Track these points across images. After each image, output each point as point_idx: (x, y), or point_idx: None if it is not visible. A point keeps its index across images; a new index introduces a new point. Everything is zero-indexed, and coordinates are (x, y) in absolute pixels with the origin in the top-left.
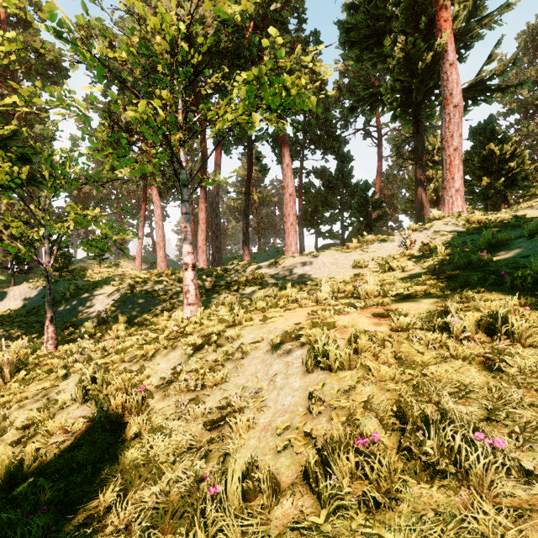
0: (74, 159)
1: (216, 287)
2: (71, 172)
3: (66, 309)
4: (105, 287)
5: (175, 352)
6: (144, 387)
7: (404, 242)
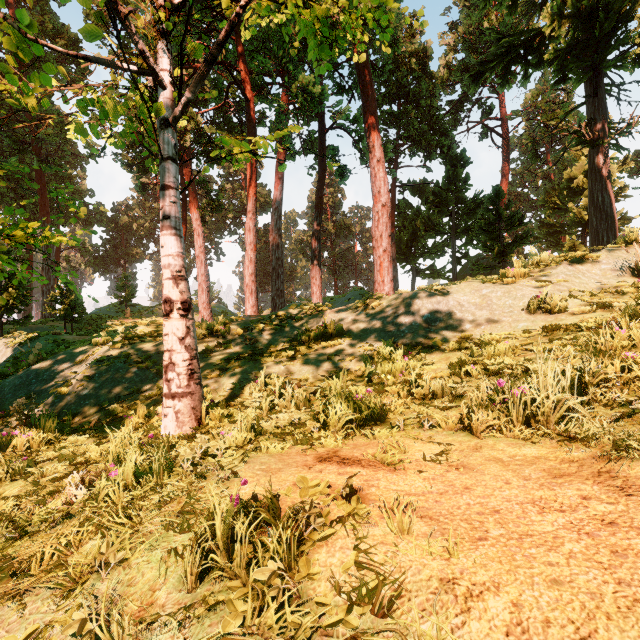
0: None
1: (258, 350)
2: None
3: (12, 385)
4: (84, 346)
5: None
6: None
7: (624, 263)
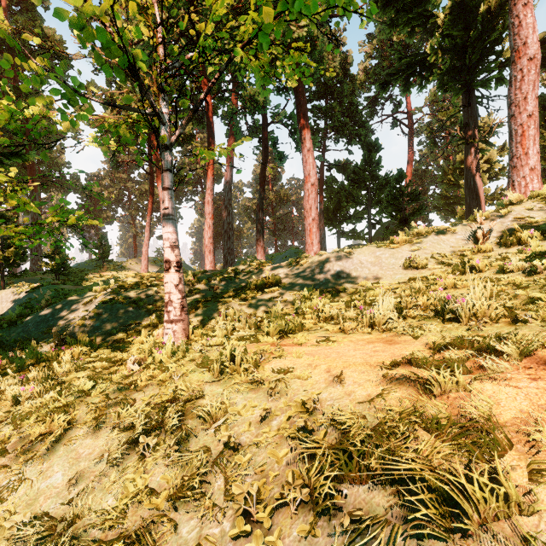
0: None
1: (219, 295)
2: None
3: (34, 321)
4: (86, 293)
5: (96, 438)
6: None
7: (471, 234)
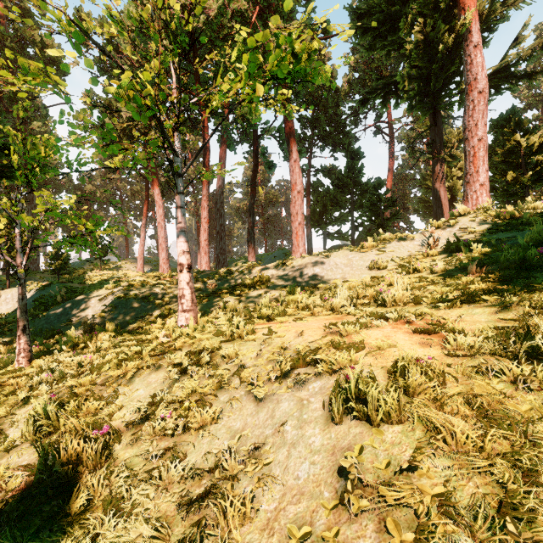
0: (51, 144)
1: (217, 291)
2: (44, 157)
3: (55, 315)
4: (98, 290)
5: (158, 374)
6: (106, 428)
7: (426, 241)
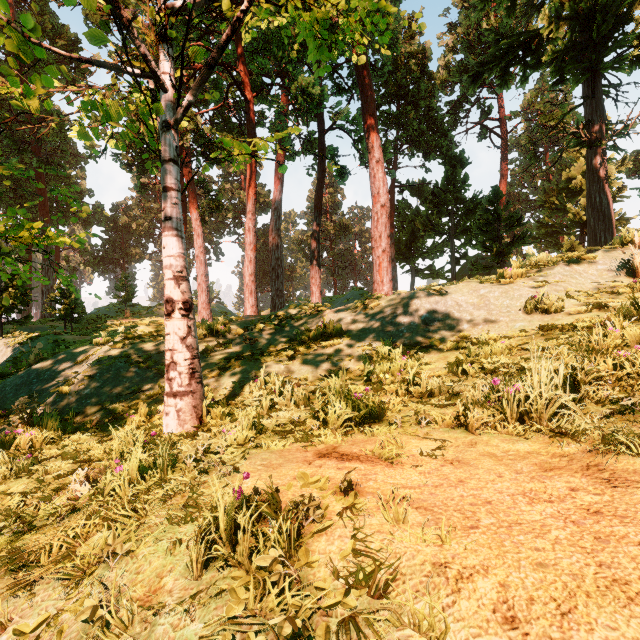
0: None
1: (257, 350)
2: None
3: (13, 384)
4: (85, 346)
5: None
6: None
7: (620, 263)
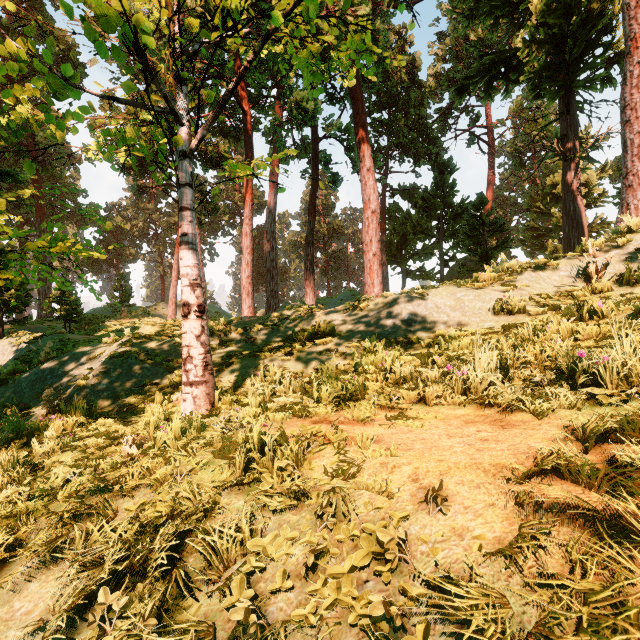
0: None
1: (257, 347)
2: None
3: (28, 380)
4: (94, 344)
5: (46, 580)
6: None
7: (579, 270)
